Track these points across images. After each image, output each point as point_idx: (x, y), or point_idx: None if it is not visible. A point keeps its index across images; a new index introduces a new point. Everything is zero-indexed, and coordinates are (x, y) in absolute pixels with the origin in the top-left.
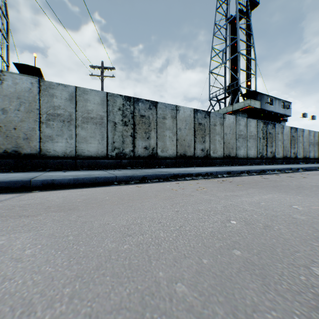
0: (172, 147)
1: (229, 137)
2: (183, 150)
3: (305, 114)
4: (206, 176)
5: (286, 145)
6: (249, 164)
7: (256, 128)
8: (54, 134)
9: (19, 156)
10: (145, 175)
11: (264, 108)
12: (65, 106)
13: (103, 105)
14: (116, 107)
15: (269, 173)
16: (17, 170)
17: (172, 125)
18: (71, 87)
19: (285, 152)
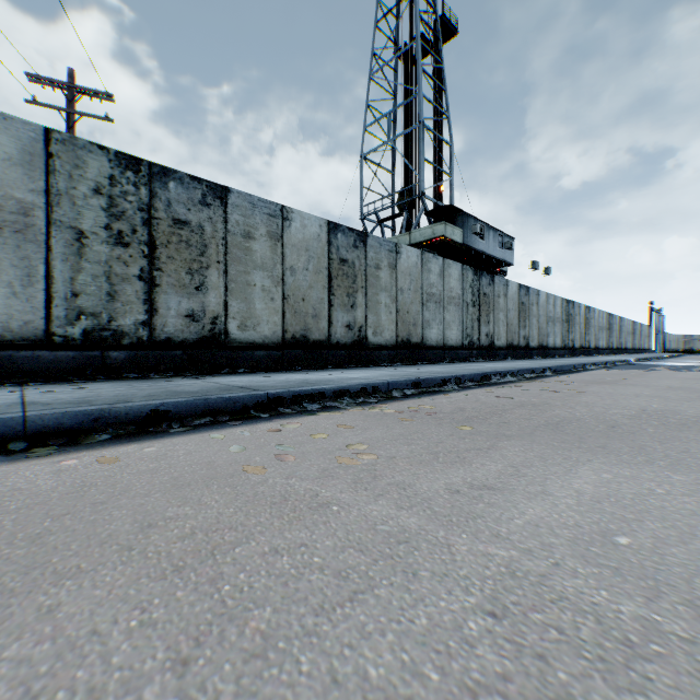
0: (272, 318)
1: (408, 299)
2: (300, 325)
3: (537, 263)
4: (363, 395)
5: (513, 320)
6: (449, 361)
7: (462, 282)
8: None
9: None
10: (164, 405)
11: (471, 245)
12: None
13: (34, 170)
14: (85, 184)
15: (500, 382)
16: None
17: (272, 257)
18: None
19: (511, 336)
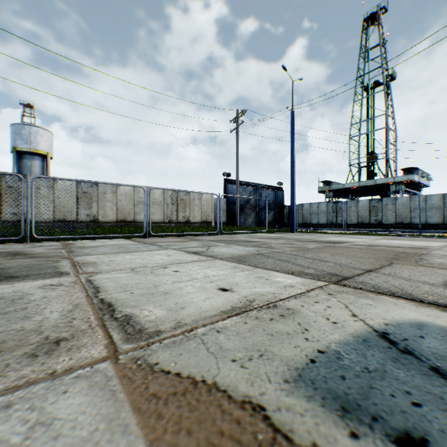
0: None
1: None
2: None
3: None
4: None
5: None
6: None
7: None
8: (415, 216)
9: (402, 224)
10: (445, 231)
11: None
12: (420, 204)
13: (440, 200)
14: None
15: None
16: (401, 229)
17: None
18: (422, 196)
19: None
